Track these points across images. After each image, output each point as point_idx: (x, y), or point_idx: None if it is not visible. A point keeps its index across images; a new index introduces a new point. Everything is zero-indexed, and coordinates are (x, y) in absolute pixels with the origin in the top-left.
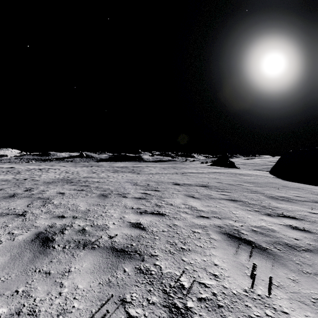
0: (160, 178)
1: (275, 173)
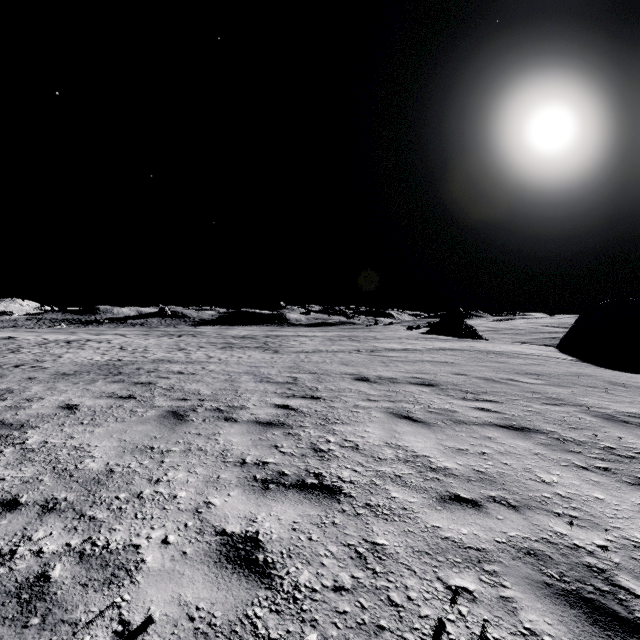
0: (323, 363)
1: (570, 351)
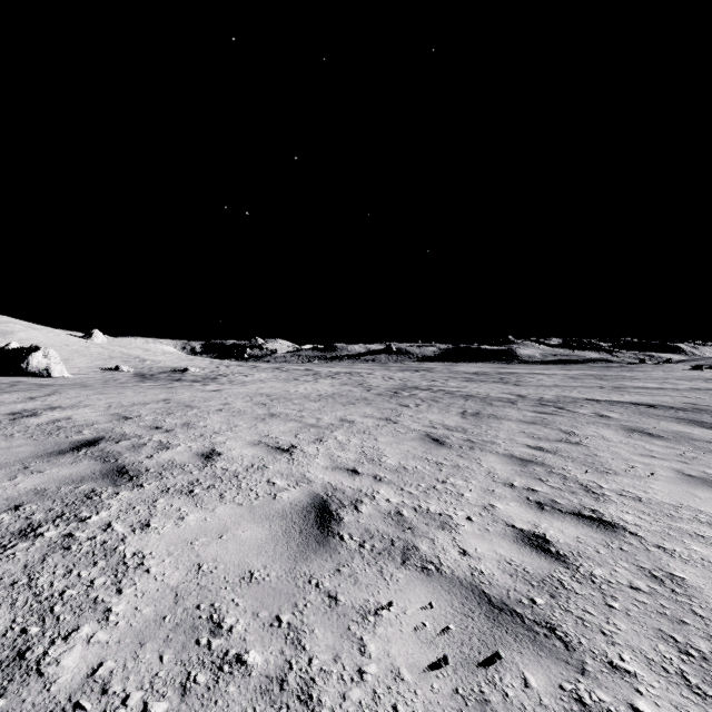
0: (562, 392)
1: None
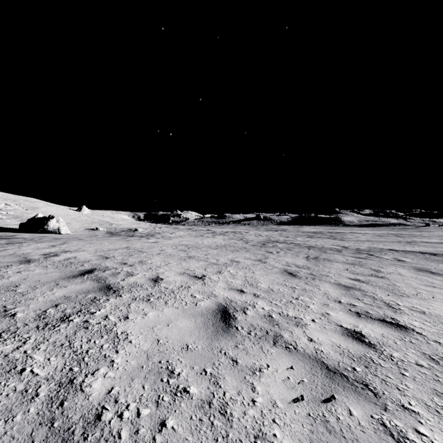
0: (372, 245)
1: None
